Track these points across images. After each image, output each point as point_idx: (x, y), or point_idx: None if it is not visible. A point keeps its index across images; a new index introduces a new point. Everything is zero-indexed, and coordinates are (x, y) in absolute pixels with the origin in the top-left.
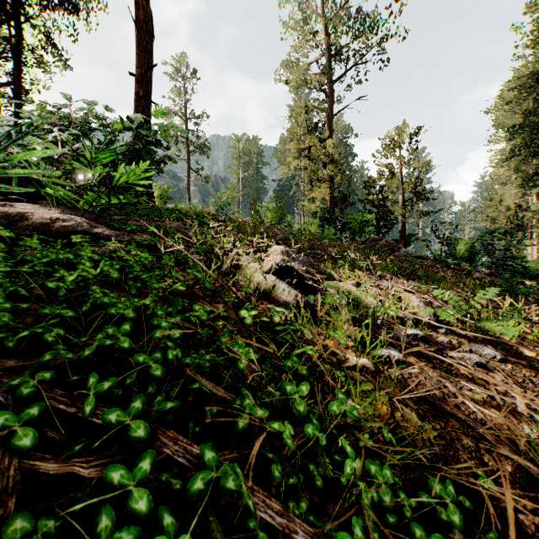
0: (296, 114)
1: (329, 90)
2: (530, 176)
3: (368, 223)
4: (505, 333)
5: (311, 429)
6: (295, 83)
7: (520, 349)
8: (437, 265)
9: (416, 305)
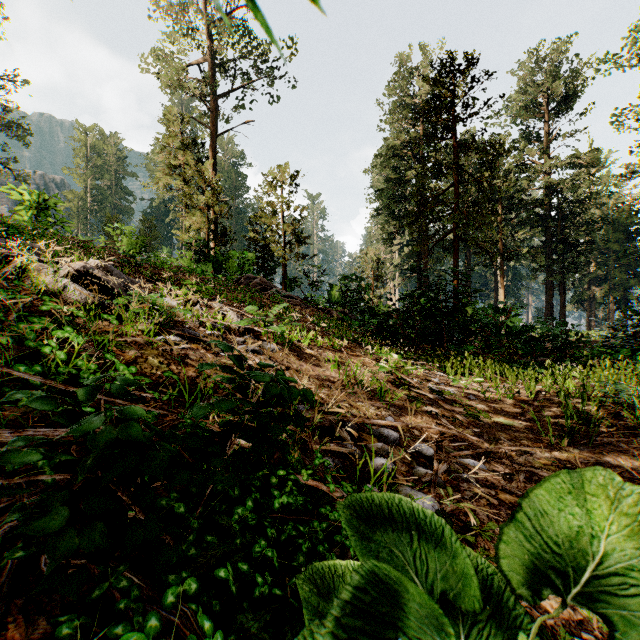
0: (167, 121)
1: (212, 104)
2: (389, 235)
3: (249, 262)
4: (278, 330)
5: (34, 344)
6: (166, 81)
7: (307, 350)
8: (304, 305)
9: (232, 318)
